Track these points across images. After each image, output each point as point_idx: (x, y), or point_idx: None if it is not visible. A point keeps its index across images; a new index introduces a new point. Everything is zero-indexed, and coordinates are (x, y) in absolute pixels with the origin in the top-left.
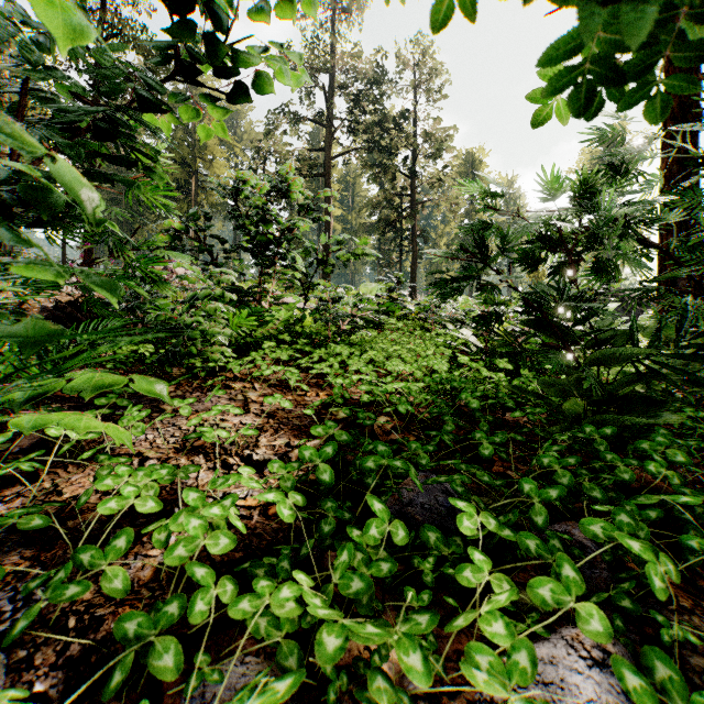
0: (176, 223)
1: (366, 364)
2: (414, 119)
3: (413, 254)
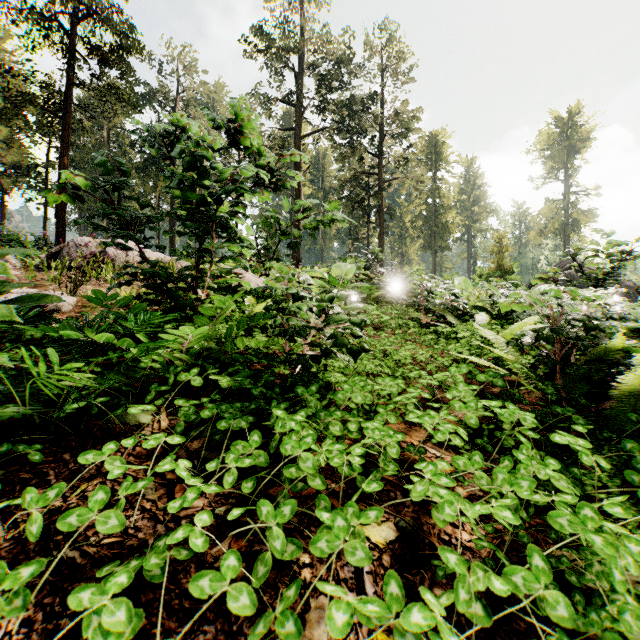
0: (69, 178)
1: (359, 468)
2: (381, 100)
3: (380, 230)
